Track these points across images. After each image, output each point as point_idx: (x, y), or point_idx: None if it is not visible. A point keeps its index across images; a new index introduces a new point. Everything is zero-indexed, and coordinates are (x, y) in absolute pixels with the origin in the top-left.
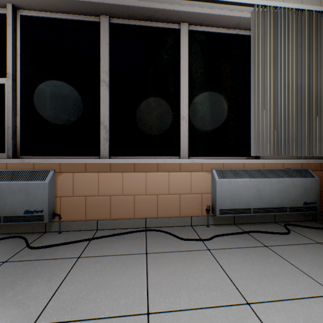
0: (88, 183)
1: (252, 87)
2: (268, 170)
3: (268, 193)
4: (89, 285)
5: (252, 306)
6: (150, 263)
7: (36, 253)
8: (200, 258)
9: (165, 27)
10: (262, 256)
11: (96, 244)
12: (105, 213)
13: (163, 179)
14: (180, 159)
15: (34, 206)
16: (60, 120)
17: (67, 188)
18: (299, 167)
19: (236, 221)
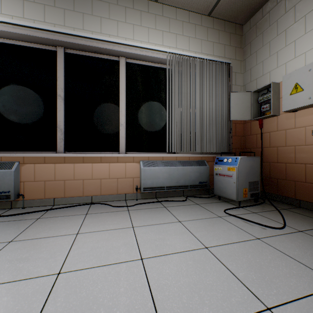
0: (47, 171)
1: (167, 106)
2: (178, 161)
3: (176, 176)
4: (44, 228)
5: (134, 227)
6: (87, 217)
7: (6, 218)
8: (120, 214)
9: (108, 59)
10: (158, 211)
11: (52, 212)
12: (60, 193)
13: (105, 168)
14: (116, 154)
15: (2, 188)
16: (23, 124)
17: (29, 175)
18: (200, 159)
19: (157, 196)
